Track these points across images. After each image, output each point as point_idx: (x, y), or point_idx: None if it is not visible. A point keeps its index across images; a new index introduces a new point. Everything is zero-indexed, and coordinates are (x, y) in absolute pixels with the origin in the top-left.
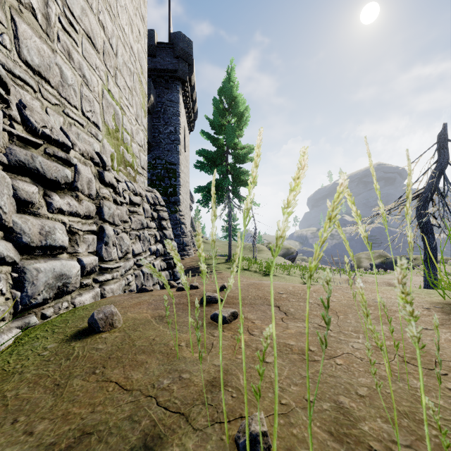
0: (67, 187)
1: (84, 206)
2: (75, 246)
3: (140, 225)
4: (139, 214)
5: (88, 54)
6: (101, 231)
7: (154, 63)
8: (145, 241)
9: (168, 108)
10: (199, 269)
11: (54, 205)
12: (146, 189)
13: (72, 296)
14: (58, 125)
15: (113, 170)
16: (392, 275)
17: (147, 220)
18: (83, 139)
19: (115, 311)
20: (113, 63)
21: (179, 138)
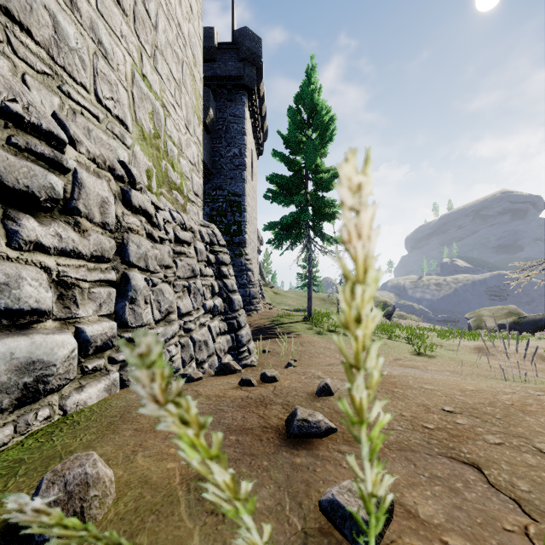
0: (58, 208)
1: (91, 241)
2: (73, 307)
3: (190, 272)
4: (188, 256)
5: (107, 11)
6: (124, 281)
7: (214, 69)
8: (197, 294)
9: (231, 126)
10: (271, 330)
11: (23, 236)
12: (201, 223)
13: (62, 394)
14: (50, 108)
15: (151, 192)
16: (532, 341)
17: (201, 265)
18: (98, 140)
19: (96, 471)
20: (151, 39)
21: (245, 162)
